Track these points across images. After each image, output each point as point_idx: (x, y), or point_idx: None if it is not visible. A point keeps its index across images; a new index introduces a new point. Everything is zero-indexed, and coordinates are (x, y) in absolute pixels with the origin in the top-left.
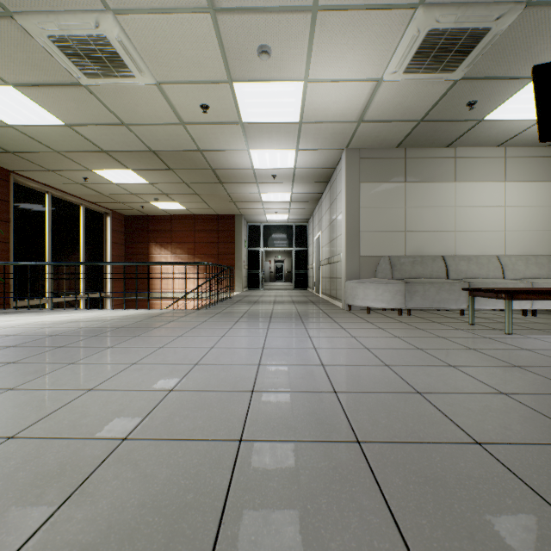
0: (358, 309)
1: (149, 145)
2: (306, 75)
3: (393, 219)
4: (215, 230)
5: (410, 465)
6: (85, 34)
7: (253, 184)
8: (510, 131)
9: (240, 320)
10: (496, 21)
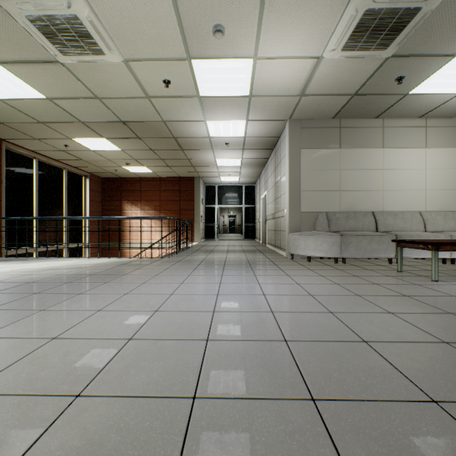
0: (299, 257)
1: (119, 117)
2: (256, 53)
3: (330, 180)
4: (177, 190)
5: (369, 430)
6: (59, 13)
7: (209, 151)
8: (432, 103)
9: (198, 268)
10: (426, 1)
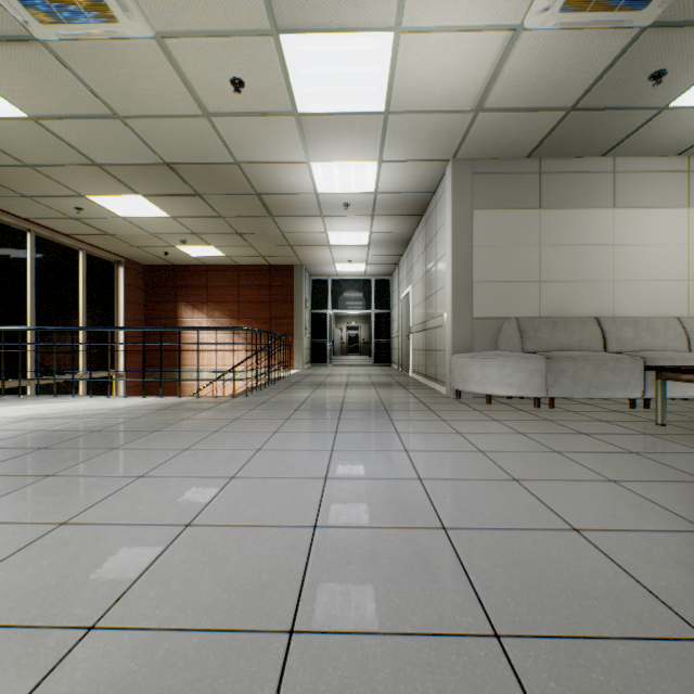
0: (470, 396)
1: (161, 154)
2: (399, 18)
3: (523, 263)
4: (267, 285)
5: None
6: None
7: (317, 218)
8: None
9: (293, 416)
10: None
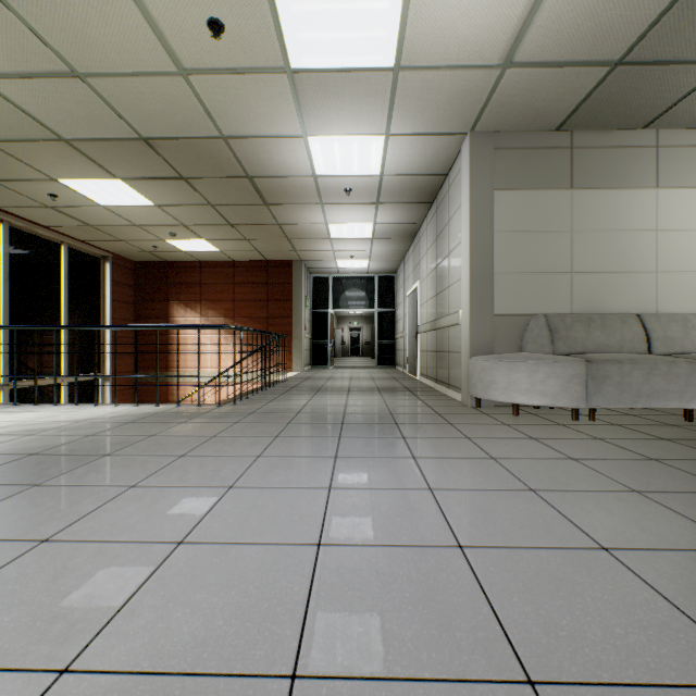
0: (491, 405)
1: (135, 126)
2: None
3: (551, 251)
4: (264, 282)
5: None
6: None
7: (316, 207)
8: None
9: (284, 433)
10: None
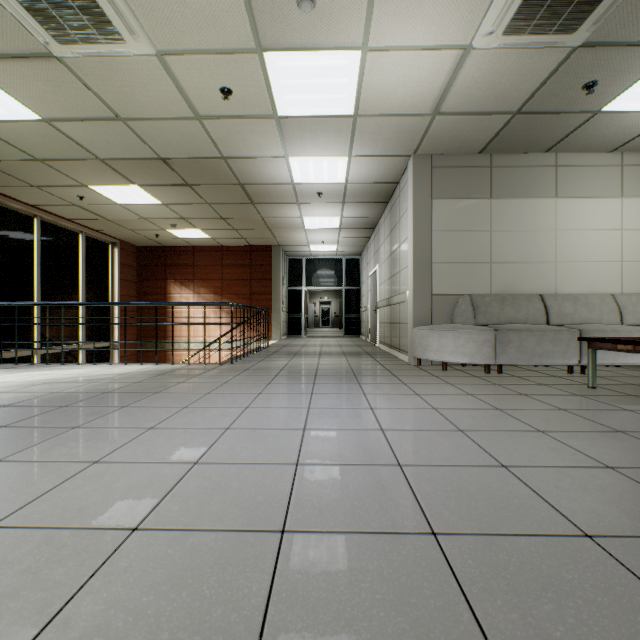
0: (429, 364)
1: (157, 151)
2: (366, 39)
3: (475, 246)
4: (247, 264)
5: None
6: None
7: (293, 205)
8: (634, 128)
9: (274, 381)
10: None
